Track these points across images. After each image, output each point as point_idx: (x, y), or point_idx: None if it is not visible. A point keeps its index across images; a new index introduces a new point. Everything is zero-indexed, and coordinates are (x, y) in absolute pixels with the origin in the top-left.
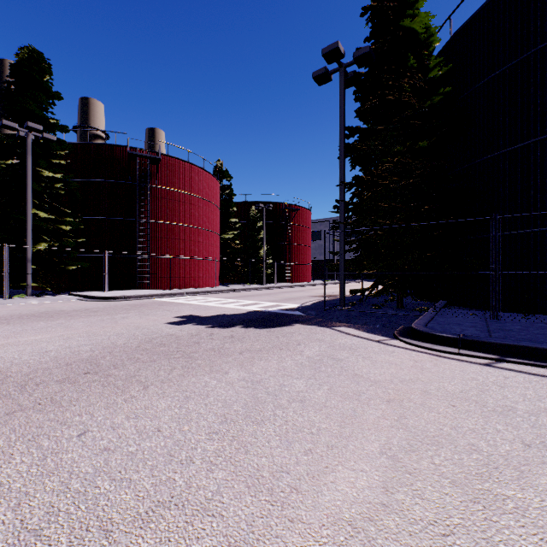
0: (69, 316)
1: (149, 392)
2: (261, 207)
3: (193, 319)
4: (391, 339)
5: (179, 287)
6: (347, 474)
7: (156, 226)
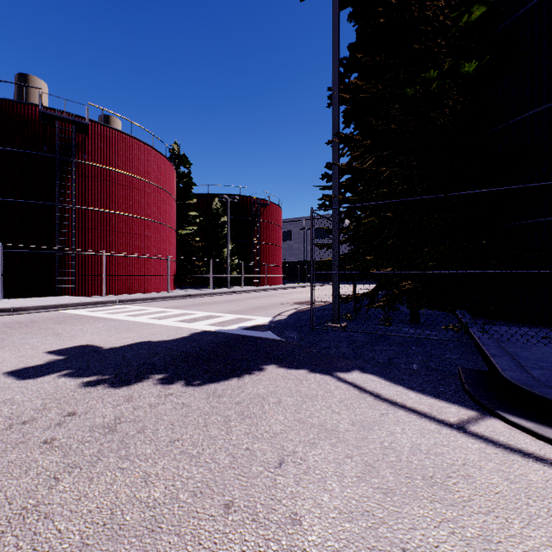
0: None
1: None
2: (225, 199)
3: (79, 356)
4: (481, 417)
5: (119, 292)
6: None
7: (85, 214)
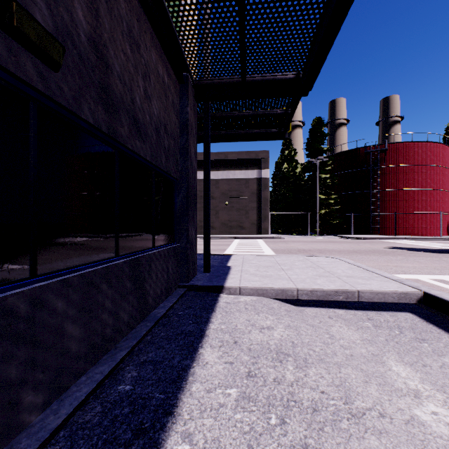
0: (339, 243)
1: (370, 255)
2: None
3: (398, 248)
4: None
5: (403, 235)
6: (409, 265)
7: (384, 193)
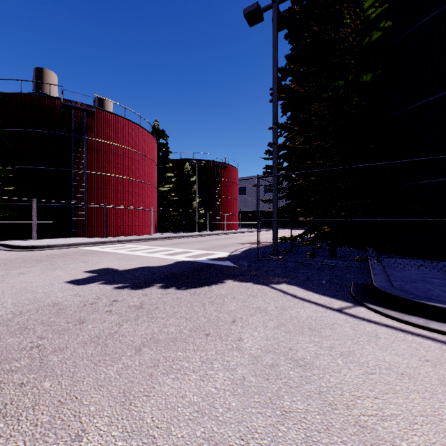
0: None
1: None
2: (194, 163)
3: (106, 274)
4: (354, 306)
5: (116, 235)
6: None
7: (92, 177)
